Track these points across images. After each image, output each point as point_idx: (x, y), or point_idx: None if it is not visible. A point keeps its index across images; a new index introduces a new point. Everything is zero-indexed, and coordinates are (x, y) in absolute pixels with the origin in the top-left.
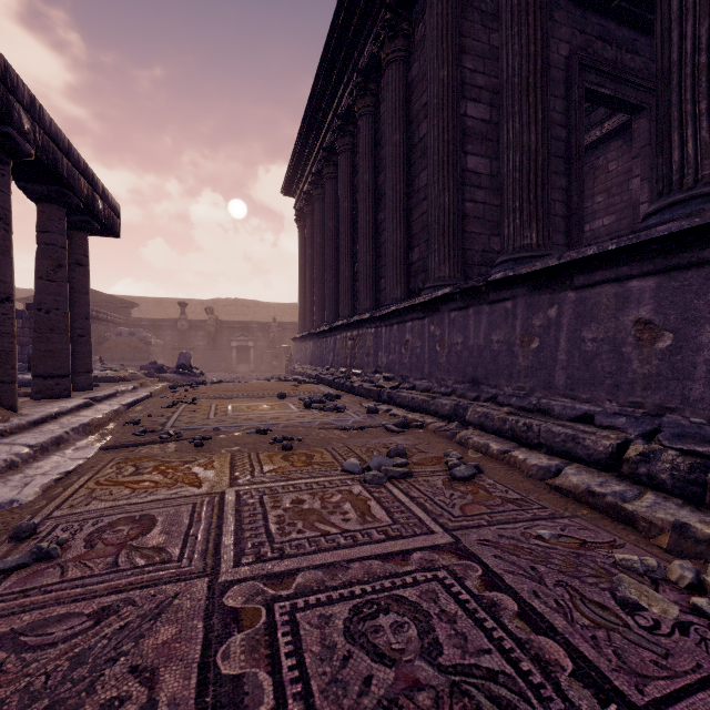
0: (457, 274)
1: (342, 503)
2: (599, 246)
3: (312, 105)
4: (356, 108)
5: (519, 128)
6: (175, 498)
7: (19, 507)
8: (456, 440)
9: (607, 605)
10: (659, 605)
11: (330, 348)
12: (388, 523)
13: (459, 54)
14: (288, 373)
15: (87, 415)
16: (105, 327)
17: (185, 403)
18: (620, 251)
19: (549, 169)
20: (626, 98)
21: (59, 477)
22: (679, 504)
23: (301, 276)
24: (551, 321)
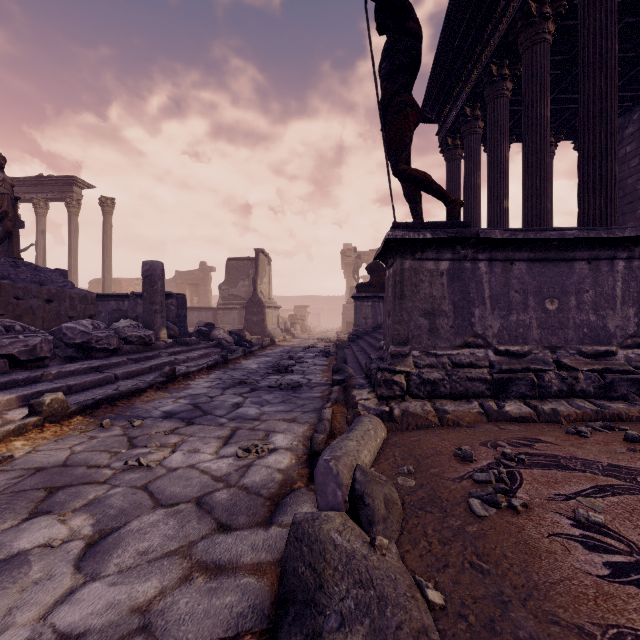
0: None
1: None
2: None
3: None
4: None
5: None
6: None
7: None
8: None
9: None
10: None
11: None
12: None
13: None
14: None
15: None
16: None
17: None
18: None
19: None
20: None
21: None
22: None
23: None
24: None
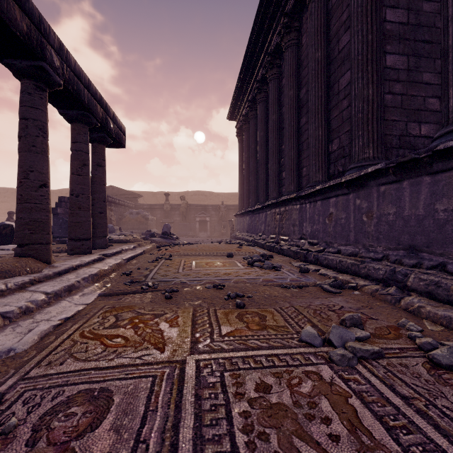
0: (380, 155)
1: (316, 397)
2: None
3: (249, 52)
4: (283, 43)
5: None
6: (138, 365)
7: (13, 357)
8: (401, 307)
9: None
10: None
11: (262, 221)
12: None
13: None
14: (232, 238)
15: (97, 267)
16: (124, 209)
17: (164, 259)
18: None
19: None
20: None
21: (58, 323)
22: None
23: (240, 173)
24: None
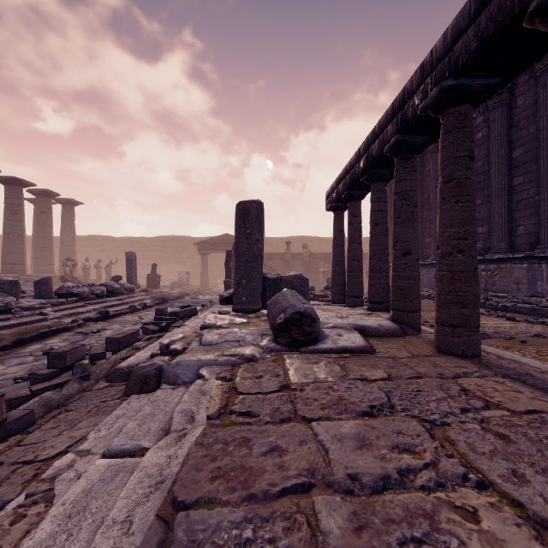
0: None
1: None
2: None
3: None
4: (491, 102)
5: None
6: None
7: None
8: None
9: None
10: None
11: None
12: None
13: None
14: None
15: None
16: None
17: None
18: None
19: None
20: None
21: None
22: None
23: None
24: None
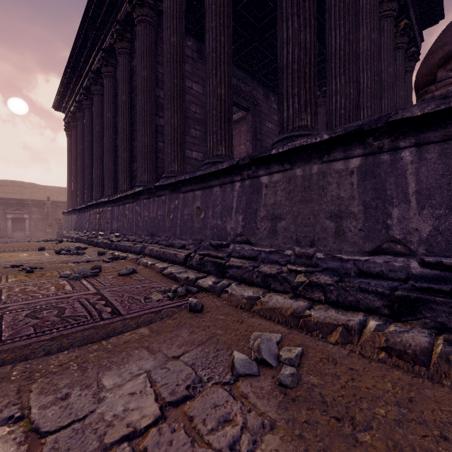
0: (152, 180)
1: (50, 287)
2: (185, 176)
3: (73, 57)
4: (102, 71)
5: (170, 115)
6: None
7: None
8: (137, 263)
9: (140, 299)
10: (158, 297)
11: (87, 219)
12: (70, 290)
13: (154, 65)
14: (59, 237)
15: None
16: None
17: None
18: (191, 179)
19: (184, 137)
20: (242, 104)
21: None
22: (195, 272)
23: (69, 169)
24: (176, 206)
